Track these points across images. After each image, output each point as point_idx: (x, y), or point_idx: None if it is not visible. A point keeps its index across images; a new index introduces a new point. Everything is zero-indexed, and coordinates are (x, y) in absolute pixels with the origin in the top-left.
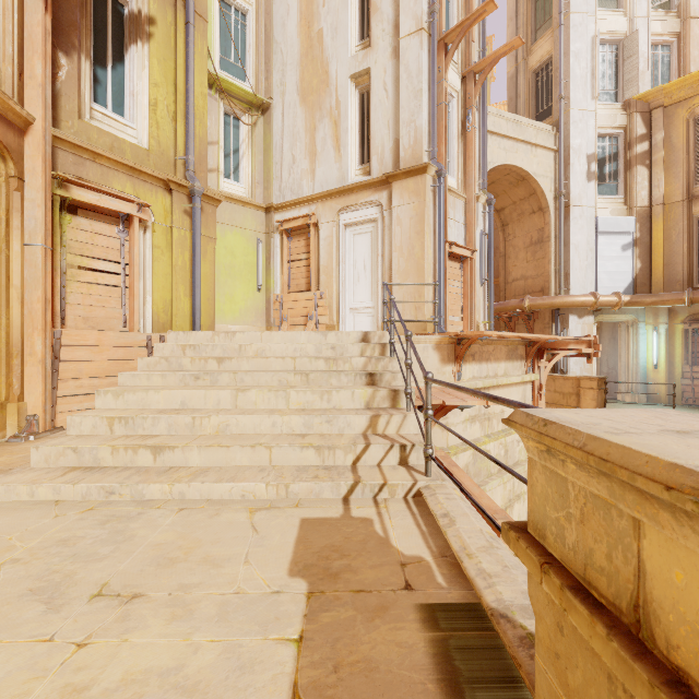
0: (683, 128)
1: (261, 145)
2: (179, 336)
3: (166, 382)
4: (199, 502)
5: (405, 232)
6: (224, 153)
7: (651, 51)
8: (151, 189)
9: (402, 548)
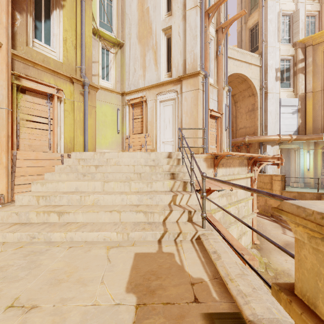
0: (321, 55)
1: (119, 63)
2: (77, 155)
3: (68, 178)
4: (80, 243)
5: (189, 104)
6: (101, 67)
7: (306, 19)
8: (63, 82)
9: (191, 273)
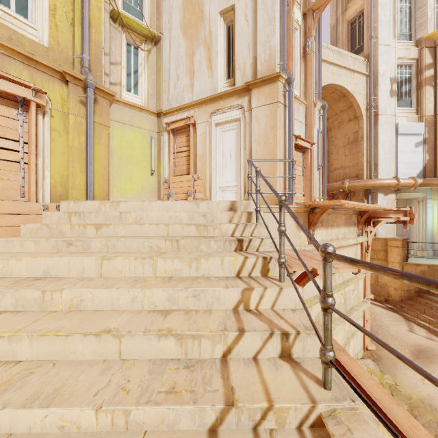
0: None
1: (154, 68)
2: (70, 206)
3: (39, 248)
4: None
5: (262, 127)
6: (126, 73)
7: (435, 4)
8: (48, 79)
9: None
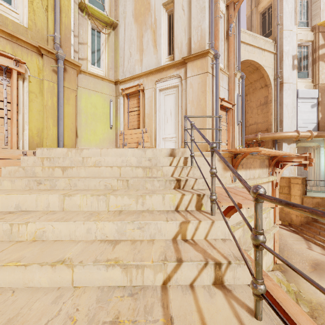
0: None
1: (112, 47)
2: (44, 152)
3: (14, 186)
4: None
5: (195, 91)
6: (91, 51)
7: None
8: (27, 52)
9: None
